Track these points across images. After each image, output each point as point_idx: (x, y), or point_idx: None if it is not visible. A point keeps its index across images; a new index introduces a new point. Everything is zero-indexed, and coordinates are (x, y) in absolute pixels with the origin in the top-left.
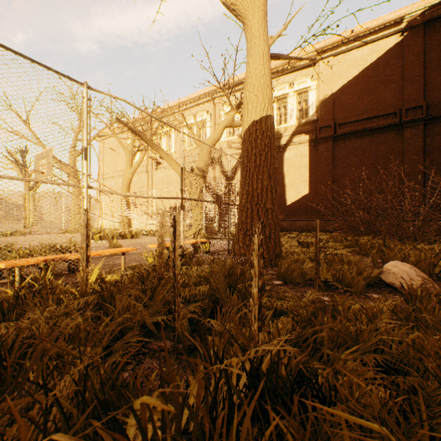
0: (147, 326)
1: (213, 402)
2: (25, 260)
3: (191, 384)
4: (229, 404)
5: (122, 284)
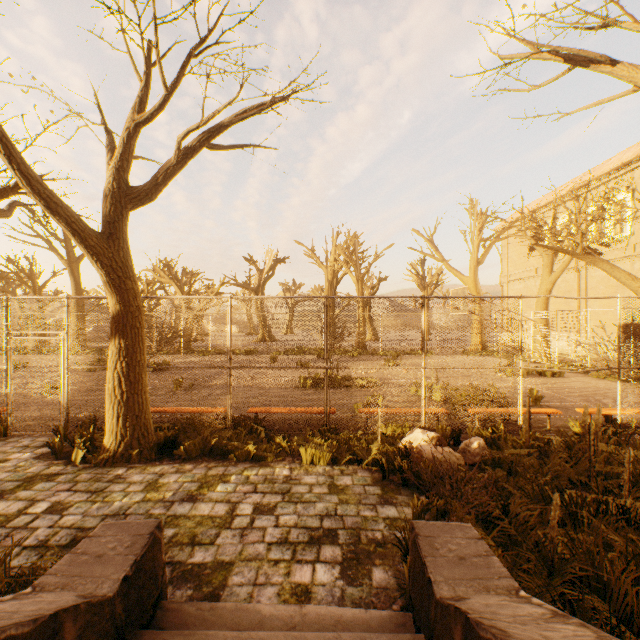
0: (571, 480)
1: (596, 507)
2: (481, 410)
3: (587, 497)
4: (605, 512)
5: (552, 447)
